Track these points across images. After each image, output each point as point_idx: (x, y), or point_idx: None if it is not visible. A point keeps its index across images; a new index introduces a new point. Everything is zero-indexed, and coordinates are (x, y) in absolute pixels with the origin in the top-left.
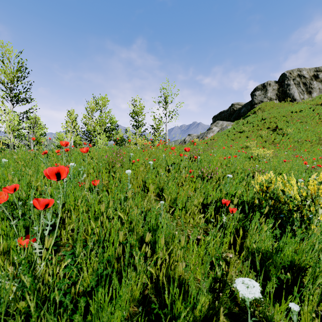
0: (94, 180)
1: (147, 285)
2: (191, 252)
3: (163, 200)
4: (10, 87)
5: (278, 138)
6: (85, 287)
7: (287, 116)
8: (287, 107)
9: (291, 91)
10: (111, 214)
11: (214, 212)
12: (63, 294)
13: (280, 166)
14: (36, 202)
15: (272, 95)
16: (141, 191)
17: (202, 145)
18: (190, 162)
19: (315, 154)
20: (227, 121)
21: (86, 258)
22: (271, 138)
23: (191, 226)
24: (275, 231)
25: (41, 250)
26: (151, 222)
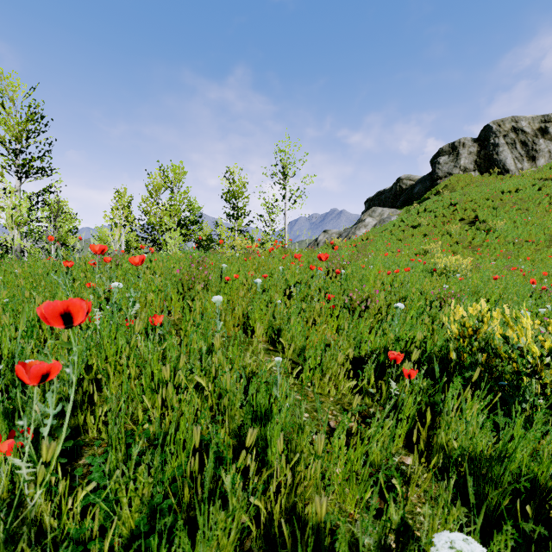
0: (155, 315)
1: (249, 529)
2: (336, 461)
3: (281, 351)
4: (16, 149)
5: (479, 236)
6: (125, 536)
7: (494, 199)
8: (494, 184)
9: (500, 156)
10: (182, 382)
11: (373, 373)
12: (81, 551)
13: (485, 287)
14: (22, 372)
15: (468, 163)
16: (241, 334)
17: (347, 249)
18: (328, 279)
19: (544, 265)
20: (389, 207)
21: (127, 480)
22: (467, 236)
23: (333, 402)
24: (499, 420)
25: (31, 470)
26: (257, 400)
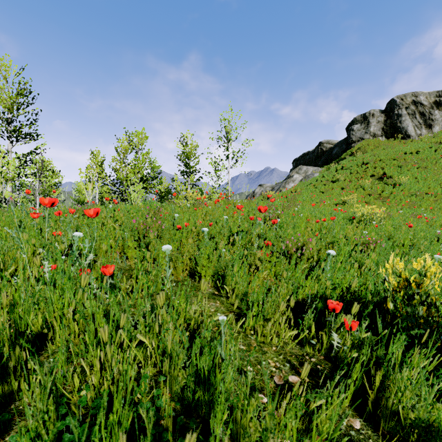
0: (106, 265)
1: None
2: None
3: (225, 296)
4: (8, 118)
5: (387, 189)
6: None
7: (399, 159)
8: (398, 147)
9: (403, 124)
10: (124, 342)
11: (313, 321)
12: None
13: (397, 232)
14: None
15: (376, 130)
16: (189, 279)
17: (279, 199)
18: (265, 227)
19: (441, 213)
20: (313, 165)
21: None
22: (377, 189)
23: (276, 351)
24: None
25: None
26: (200, 366)
